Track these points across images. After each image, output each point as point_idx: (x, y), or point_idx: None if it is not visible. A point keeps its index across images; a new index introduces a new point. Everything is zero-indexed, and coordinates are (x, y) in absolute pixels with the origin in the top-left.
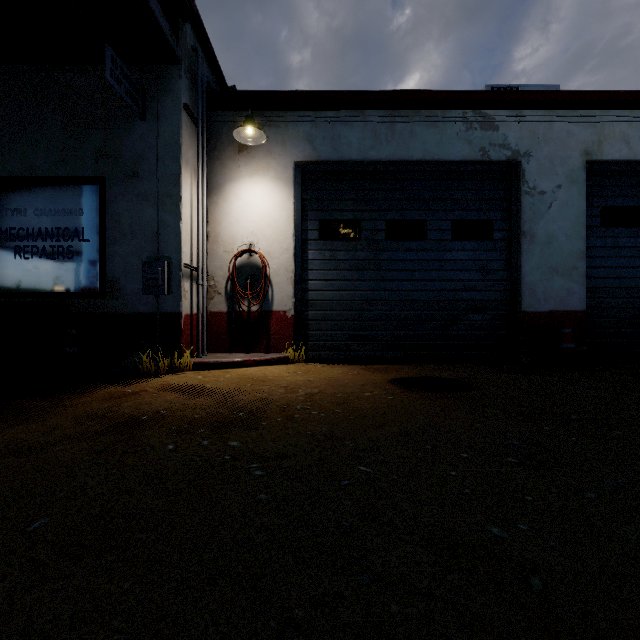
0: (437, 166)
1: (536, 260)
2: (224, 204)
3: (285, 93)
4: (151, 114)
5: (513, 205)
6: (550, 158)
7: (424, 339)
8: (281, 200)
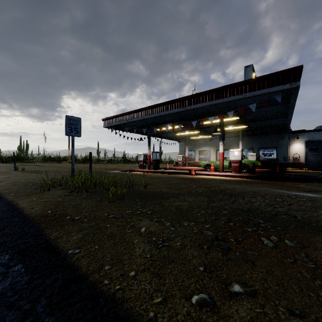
0: None
1: None
2: (291, 147)
3: (303, 131)
4: (283, 139)
5: None
6: None
7: None
8: (302, 146)
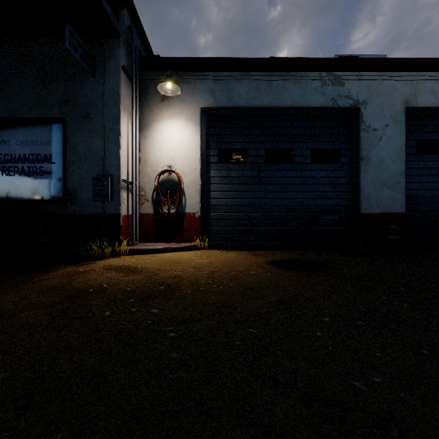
0: (301, 111)
1: (371, 177)
2: (151, 137)
3: (194, 59)
4: (99, 73)
5: (354, 138)
6: (380, 105)
7: (292, 233)
8: (191, 135)
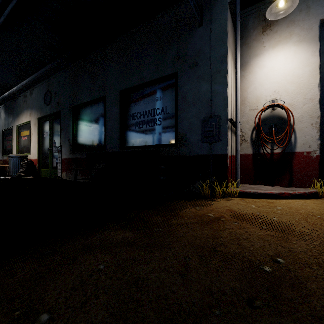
0: None
1: None
2: (249, 75)
3: None
4: (206, 20)
5: None
6: None
7: None
8: (304, 58)
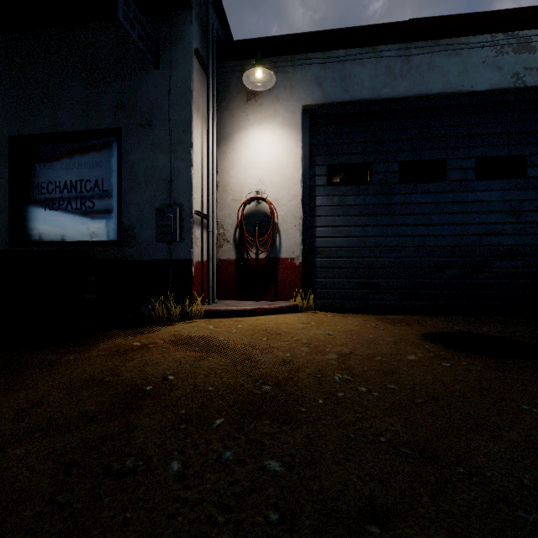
0: (459, 99)
1: None
2: (232, 153)
3: (293, 36)
4: (164, 62)
5: None
6: None
7: (443, 288)
8: (289, 146)
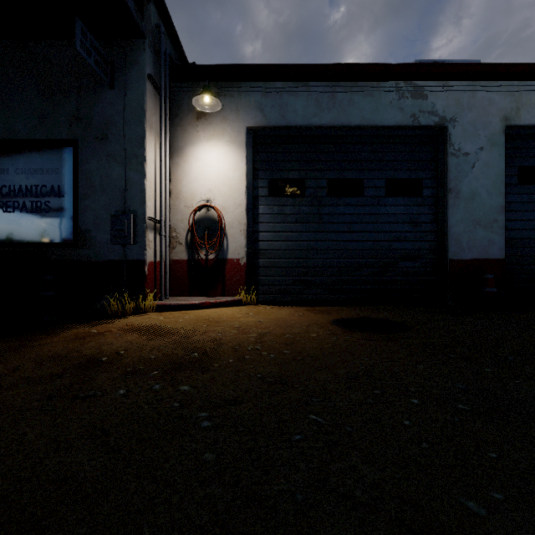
0: (373, 131)
1: (461, 214)
2: (185, 165)
3: (238, 66)
4: (119, 83)
5: (440, 165)
6: (473, 123)
7: (361, 284)
8: (235, 161)
